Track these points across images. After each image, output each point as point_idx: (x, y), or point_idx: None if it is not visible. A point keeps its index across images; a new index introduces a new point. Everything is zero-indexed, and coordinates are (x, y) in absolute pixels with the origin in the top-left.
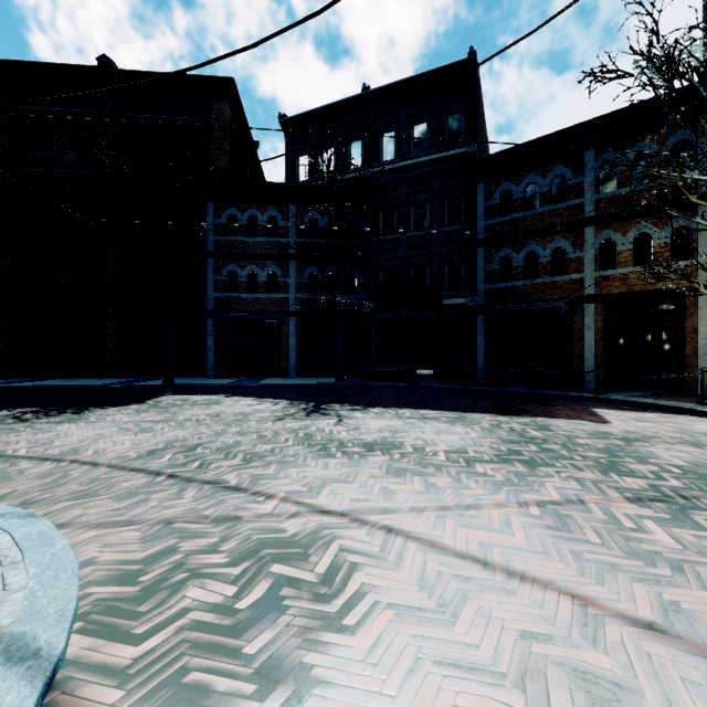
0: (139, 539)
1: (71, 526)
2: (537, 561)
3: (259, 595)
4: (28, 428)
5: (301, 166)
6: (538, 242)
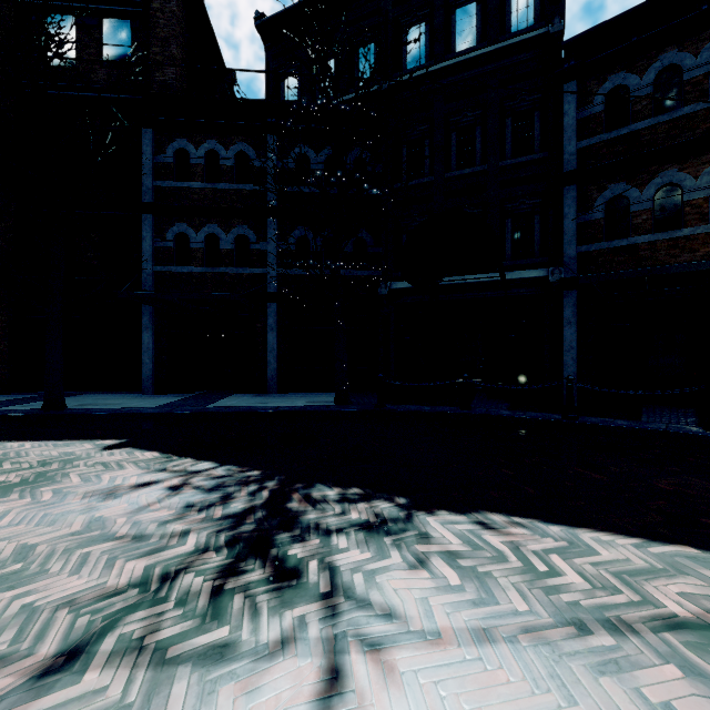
0: None
1: None
2: None
3: None
4: None
5: (287, 90)
6: (683, 166)
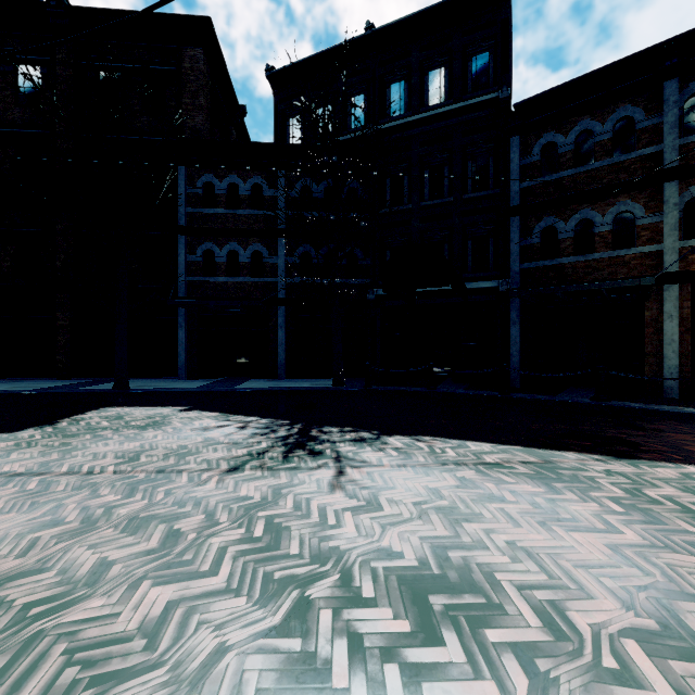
0: None
1: None
2: None
3: None
4: None
5: (292, 128)
6: (594, 206)
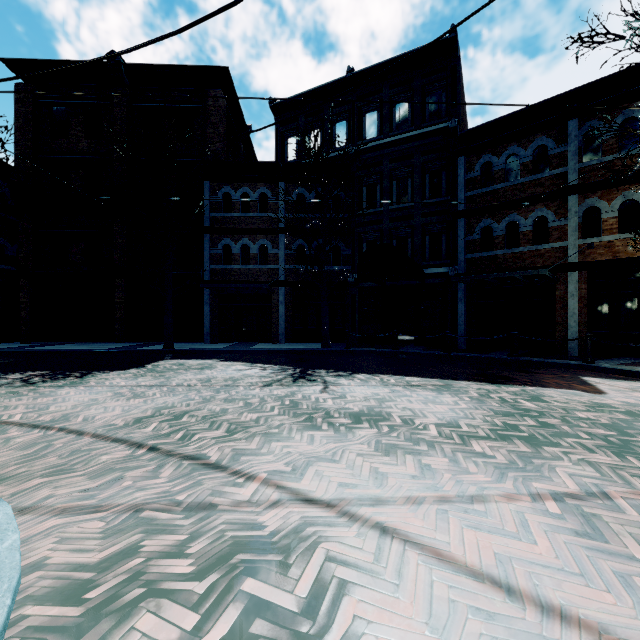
0: (101, 532)
1: (34, 511)
2: (576, 589)
3: (223, 632)
4: (31, 391)
5: (289, 146)
6: (519, 212)
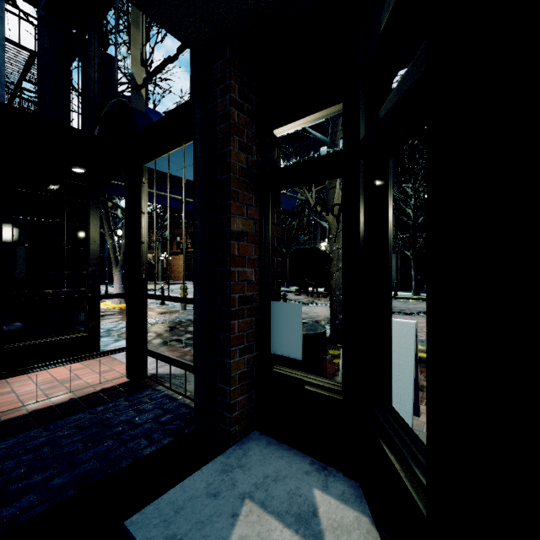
0: None
1: None
2: None
3: None
4: None
5: None
6: None
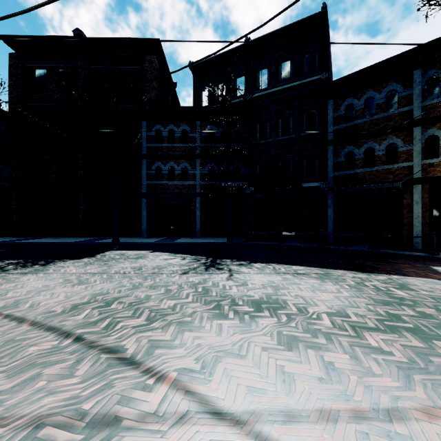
0: None
1: None
2: None
3: None
4: (1, 278)
5: (203, 96)
6: (375, 140)
